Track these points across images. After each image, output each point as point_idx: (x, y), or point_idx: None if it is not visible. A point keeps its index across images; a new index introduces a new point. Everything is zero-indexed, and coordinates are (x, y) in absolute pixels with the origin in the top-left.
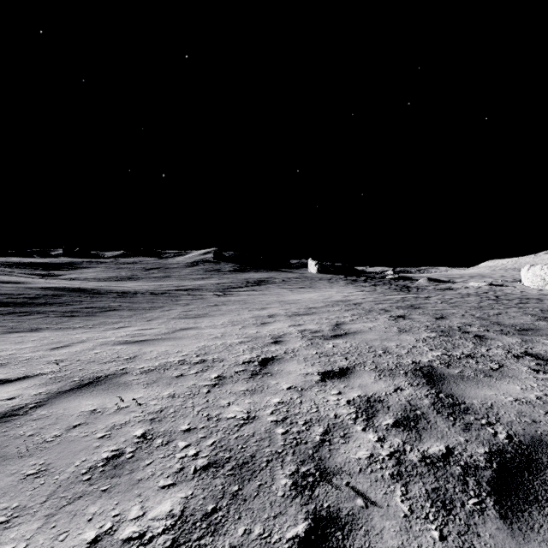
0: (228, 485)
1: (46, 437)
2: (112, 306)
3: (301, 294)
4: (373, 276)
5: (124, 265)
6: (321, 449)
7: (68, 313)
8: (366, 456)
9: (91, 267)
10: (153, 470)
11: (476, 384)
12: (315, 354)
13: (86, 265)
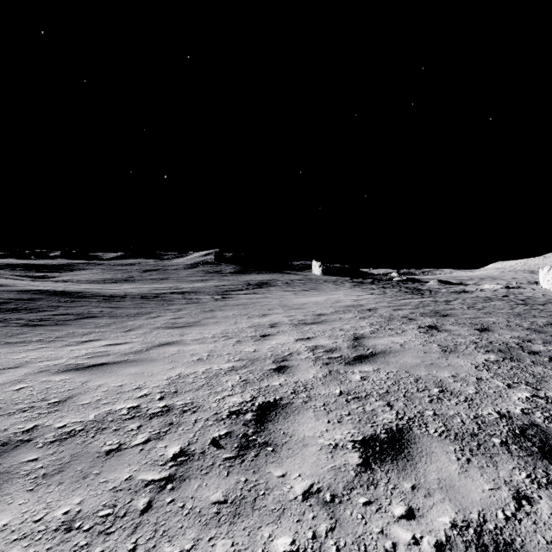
0: None
1: None
2: (92, 313)
3: (306, 297)
4: (380, 278)
5: (122, 267)
6: None
7: (35, 322)
8: None
9: (87, 269)
10: None
11: None
12: (339, 394)
13: (83, 267)
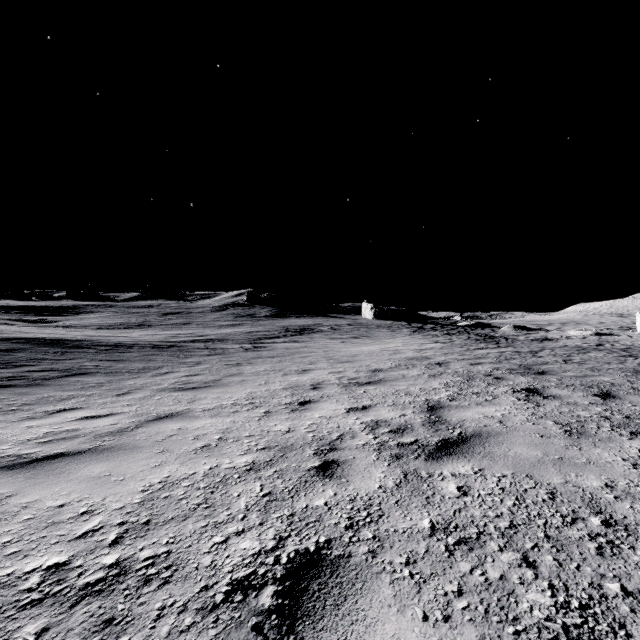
0: None
1: None
2: (83, 368)
3: (357, 346)
4: (443, 322)
5: (137, 310)
6: None
7: (2, 381)
8: None
9: (96, 312)
10: None
11: None
12: (431, 531)
13: (91, 310)
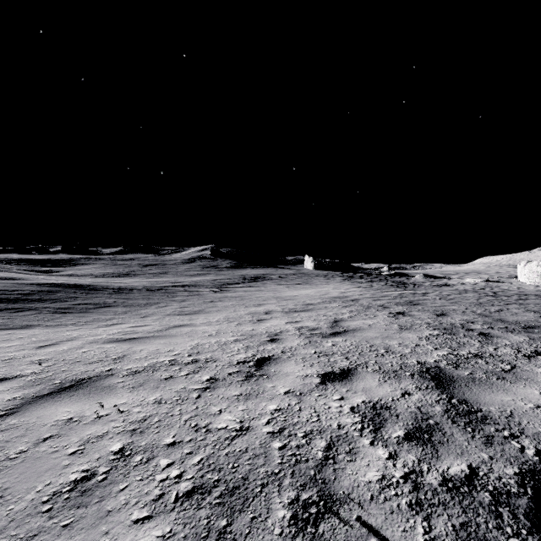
0: (214, 519)
1: (10, 453)
2: (107, 303)
3: (298, 290)
4: (369, 272)
5: (122, 262)
6: (324, 468)
7: (62, 310)
8: (378, 479)
9: (89, 263)
10: (127, 497)
11: (490, 388)
12: (314, 353)
13: (85, 262)
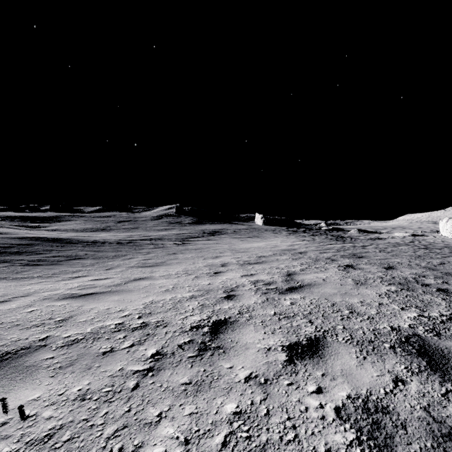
0: None
1: None
2: (78, 255)
3: (250, 243)
4: (310, 227)
5: (100, 219)
6: None
7: (34, 262)
8: None
9: (72, 220)
10: None
11: None
12: (273, 314)
13: (68, 219)
